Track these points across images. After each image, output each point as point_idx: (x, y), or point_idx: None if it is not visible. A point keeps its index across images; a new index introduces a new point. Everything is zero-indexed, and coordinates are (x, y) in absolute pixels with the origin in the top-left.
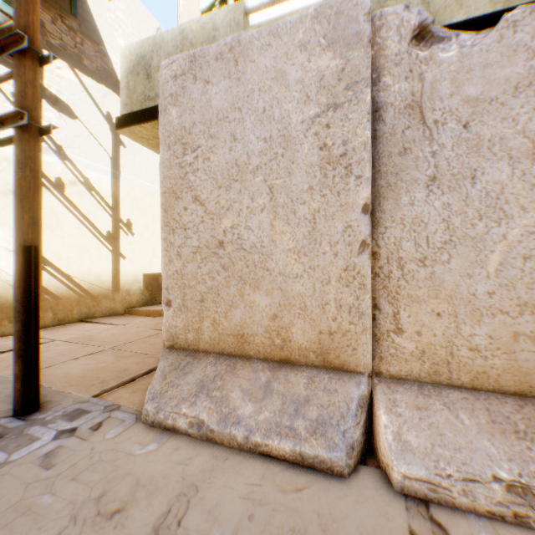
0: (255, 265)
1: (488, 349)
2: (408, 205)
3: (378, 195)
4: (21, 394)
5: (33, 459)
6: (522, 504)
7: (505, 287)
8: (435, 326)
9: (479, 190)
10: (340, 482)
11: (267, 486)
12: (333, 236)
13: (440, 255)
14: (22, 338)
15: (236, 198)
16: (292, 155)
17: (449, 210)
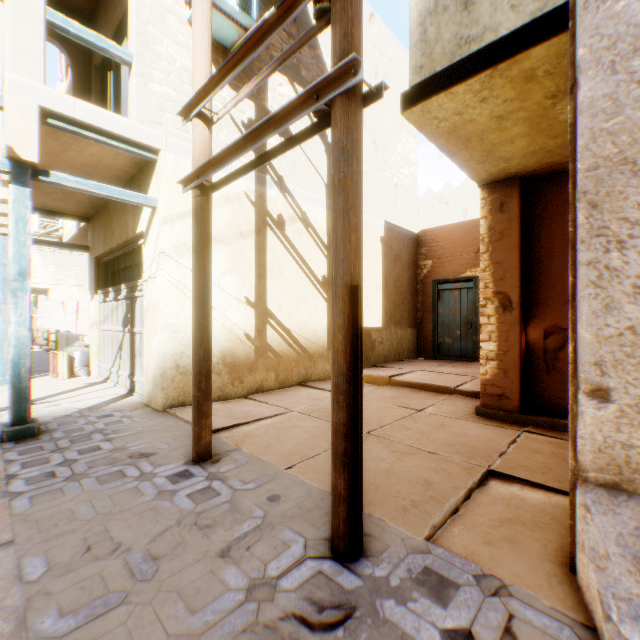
0: None
1: None
2: None
3: None
4: (344, 526)
5: None
6: None
7: None
8: None
9: None
10: None
11: None
12: None
13: None
14: (346, 434)
15: None
16: None
17: None
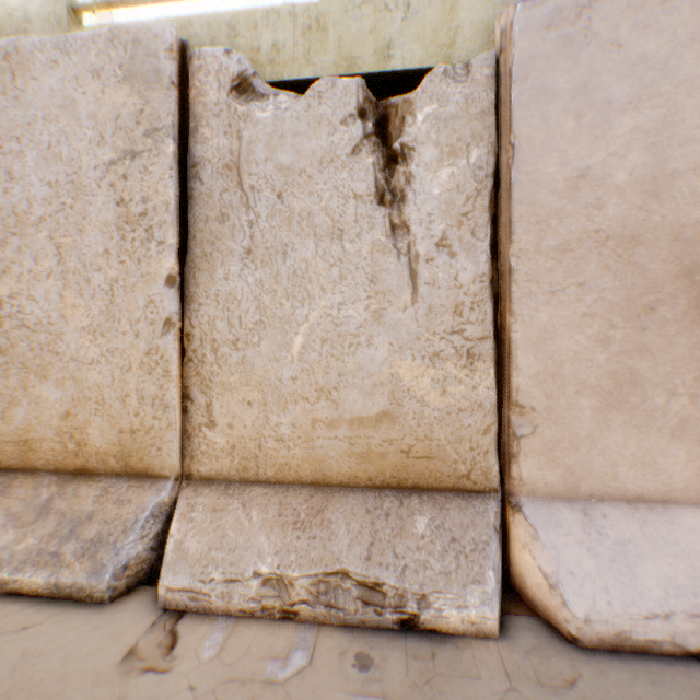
0: (43, 347)
1: (292, 439)
2: (223, 279)
3: (193, 265)
4: None
5: None
6: (274, 596)
7: (307, 371)
8: (246, 416)
9: (289, 267)
10: (94, 610)
11: None
12: (134, 312)
13: (252, 337)
14: None
15: (17, 258)
16: (84, 208)
17: (261, 287)
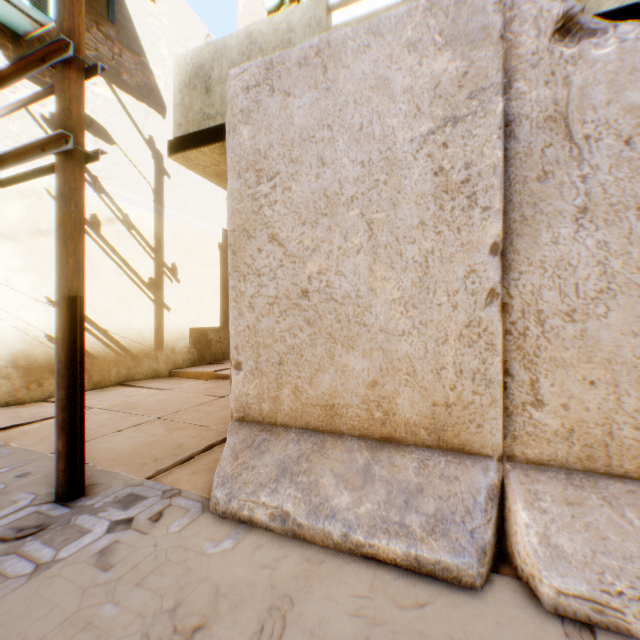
0: (348, 319)
1: None
2: (549, 243)
3: (509, 231)
4: (64, 476)
5: (85, 557)
6: None
7: None
8: (586, 398)
9: None
10: (472, 597)
11: (379, 599)
12: (451, 283)
13: (594, 307)
14: (66, 407)
15: (325, 237)
16: (397, 183)
17: (605, 249)
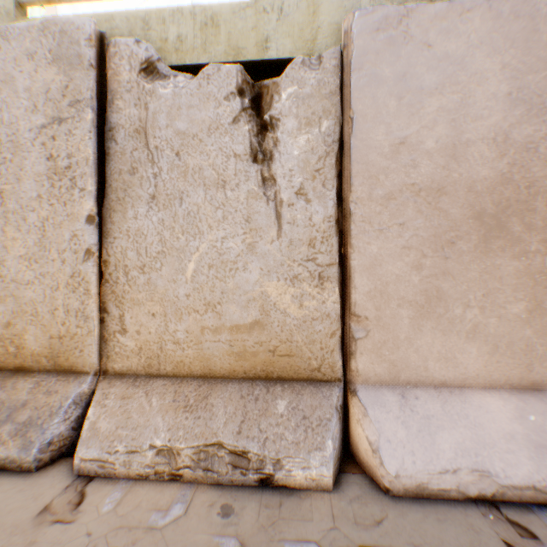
0: None
1: (186, 342)
2: (133, 218)
3: (109, 207)
4: None
5: None
6: (164, 463)
7: (198, 290)
8: (151, 325)
9: (184, 209)
10: (22, 477)
11: None
12: (61, 244)
13: (156, 263)
14: None
15: None
16: (21, 162)
17: (163, 225)
